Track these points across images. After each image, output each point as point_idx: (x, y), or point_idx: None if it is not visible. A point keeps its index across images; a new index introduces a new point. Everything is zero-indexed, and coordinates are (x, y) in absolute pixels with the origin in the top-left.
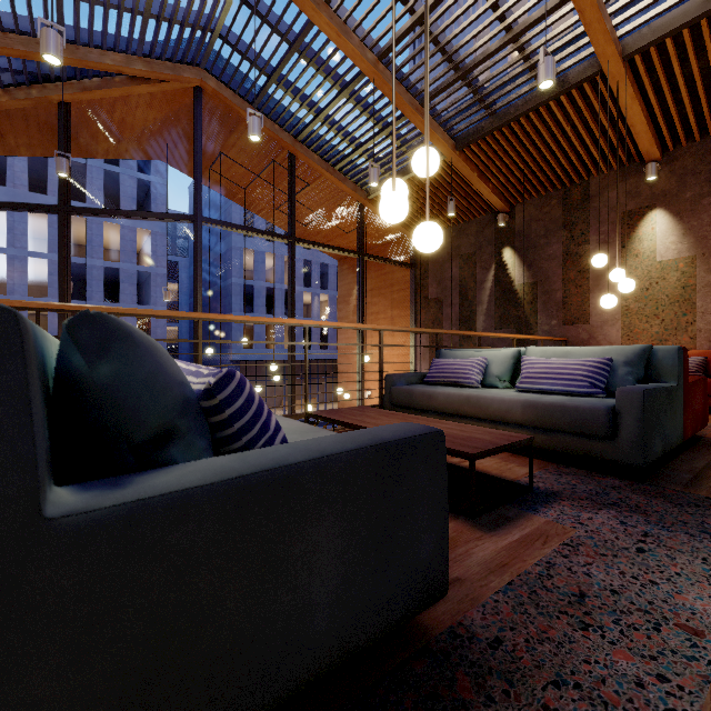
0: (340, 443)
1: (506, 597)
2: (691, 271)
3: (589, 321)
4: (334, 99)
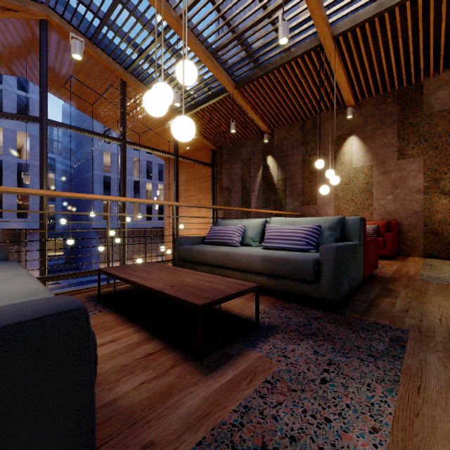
0: None
1: None
2: (371, 174)
3: (316, 203)
4: (152, 43)
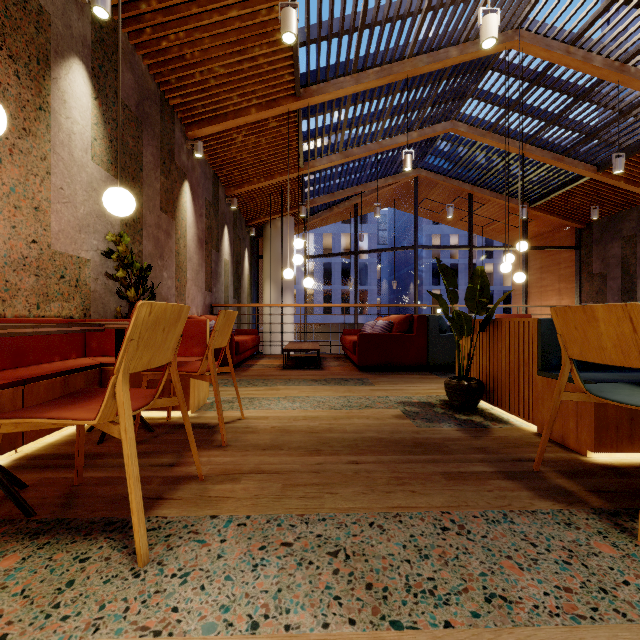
0: None
1: None
2: None
3: None
4: (498, 164)
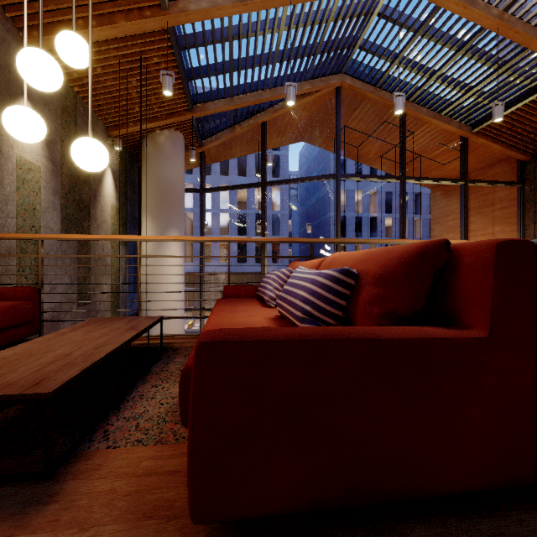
0: None
1: None
2: None
3: None
4: (450, 59)
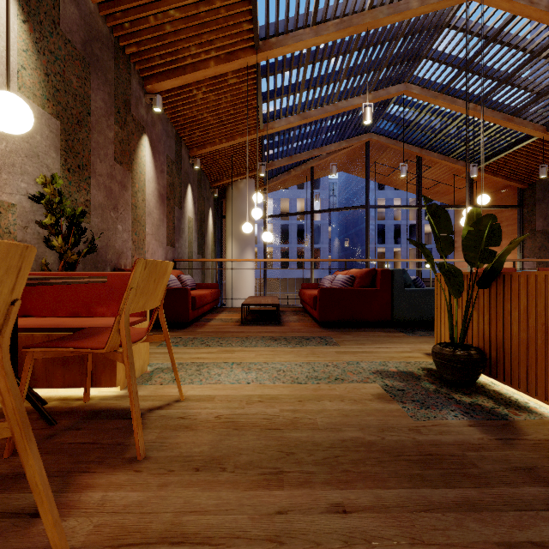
0: None
1: None
2: None
3: None
4: (447, 126)
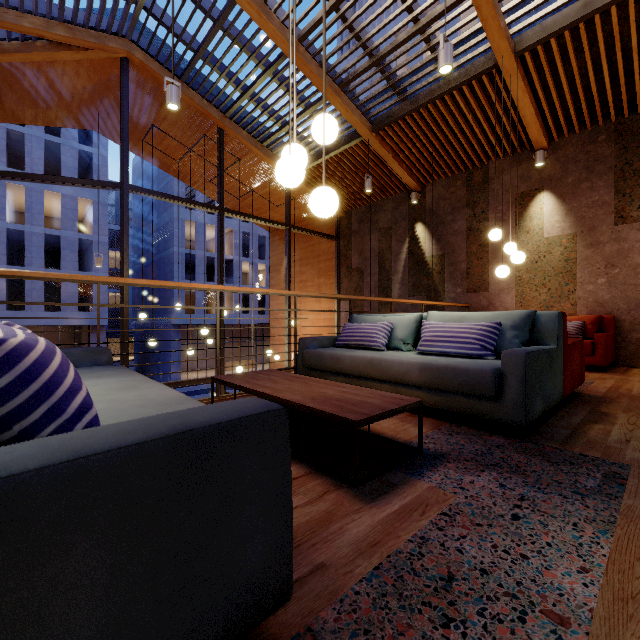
0: (120, 435)
1: (369, 586)
2: (572, 246)
3: (488, 289)
4: (259, 78)
